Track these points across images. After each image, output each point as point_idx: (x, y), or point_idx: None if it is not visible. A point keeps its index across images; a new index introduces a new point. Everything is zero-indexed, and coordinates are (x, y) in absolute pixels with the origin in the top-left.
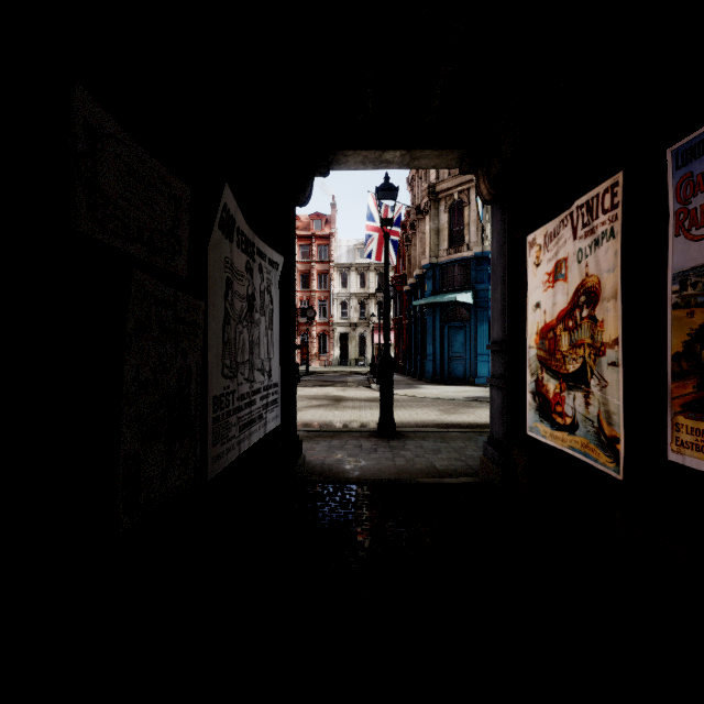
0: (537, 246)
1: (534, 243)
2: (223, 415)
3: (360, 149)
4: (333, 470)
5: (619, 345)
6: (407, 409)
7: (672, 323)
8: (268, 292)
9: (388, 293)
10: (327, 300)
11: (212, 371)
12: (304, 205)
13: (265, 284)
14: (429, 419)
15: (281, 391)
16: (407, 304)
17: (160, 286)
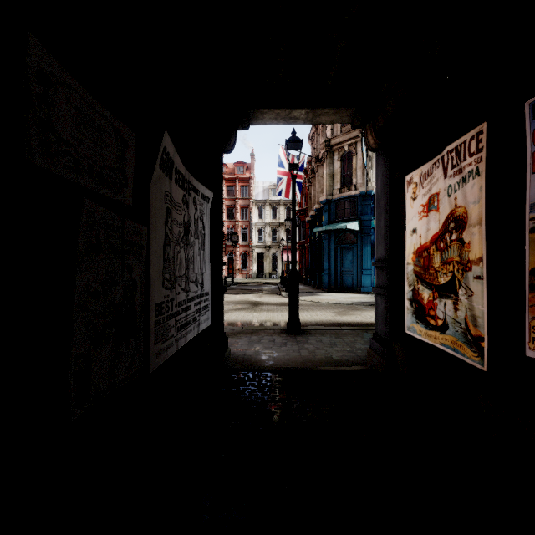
0: (414, 184)
1: (411, 182)
2: (164, 318)
3: (273, 107)
4: (252, 360)
5: (484, 262)
6: (309, 312)
7: (530, 244)
8: (201, 220)
9: (295, 221)
10: (247, 228)
11: (154, 283)
12: (229, 152)
13: (198, 214)
14: (326, 319)
15: (211, 298)
16: (309, 231)
17: (108, 213)
